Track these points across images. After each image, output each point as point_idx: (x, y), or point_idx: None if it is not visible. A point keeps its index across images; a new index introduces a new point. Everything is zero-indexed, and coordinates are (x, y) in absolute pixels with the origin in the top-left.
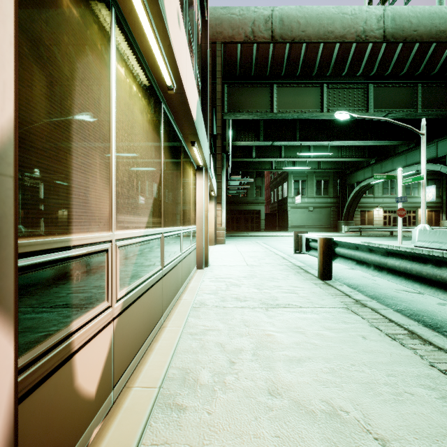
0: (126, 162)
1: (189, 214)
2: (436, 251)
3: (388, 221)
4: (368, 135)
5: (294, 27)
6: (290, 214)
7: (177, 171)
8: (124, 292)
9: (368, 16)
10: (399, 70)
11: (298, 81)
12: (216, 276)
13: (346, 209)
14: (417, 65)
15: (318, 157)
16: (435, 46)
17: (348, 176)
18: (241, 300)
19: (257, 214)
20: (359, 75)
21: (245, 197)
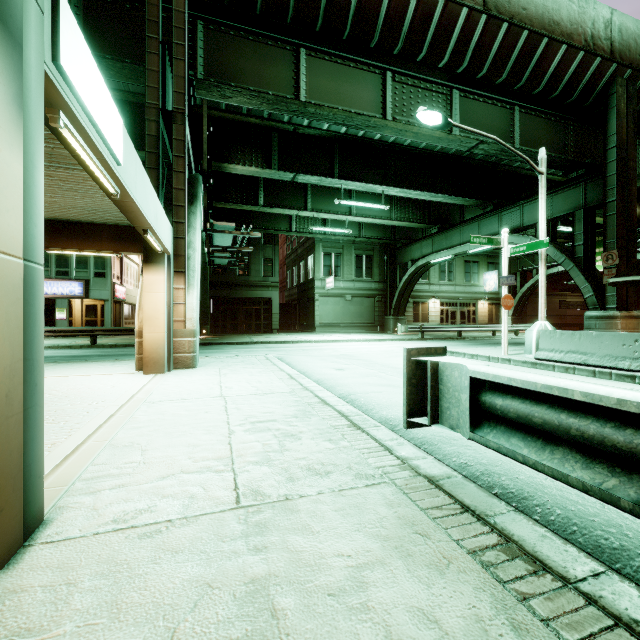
0: None
1: None
2: (582, 368)
3: (446, 317)
4: (437, 186)
5: None
6: (318, 306)
7: None
8: None
9: None
10: (497, 73)
11: (345, 54)
12: None
13: (396, 299)
14: (520, 70)
15: (362, 216)
16: (546, 44)
17: (399, 251)
18: None
19: (266, 304)
20: (442, 68)
21: (246, 275)
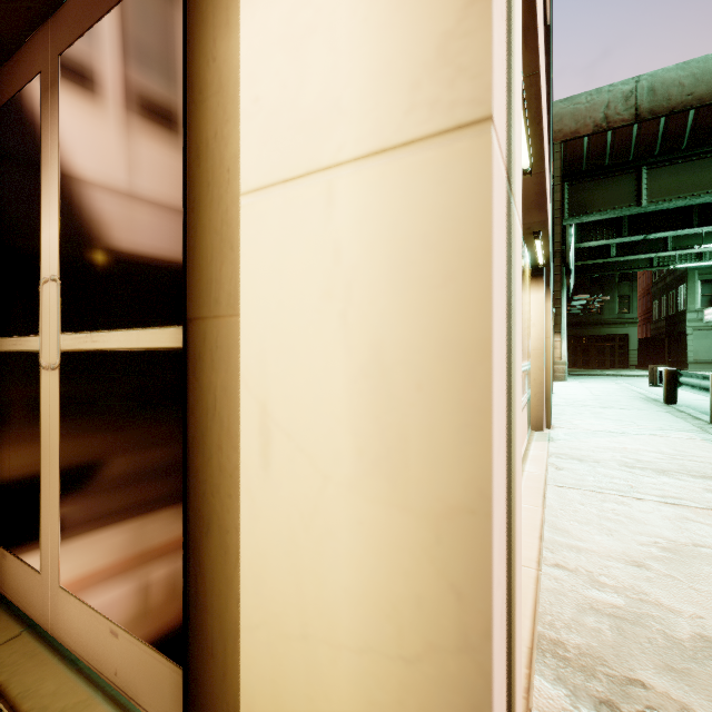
0: None
1: None
2: None
3: None
4: None
5: (673, 93)
6: (691, 341)
7: None
8: None
9: None
10: None
11: (686, 153)
12: (563, 398)
13: None
14: None
15: None
16: None
17: None
18: (585, 405)
19: (621, 340)
20: None
21: (598, 314)
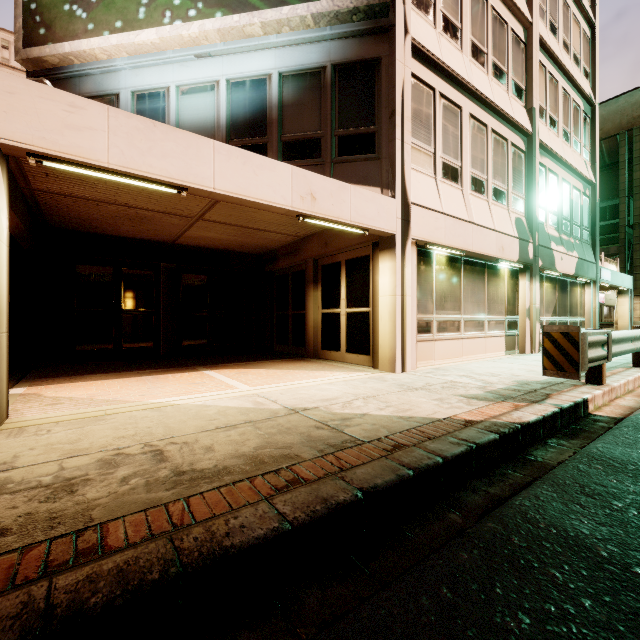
0: (546, 303)
1: (576, 311)
2: None
3: None
4: None
5: None
6: None
7: (564, 295)
8: None
9: None
10: None
11: None
12: None
13: None
14: None
15: None
16: None
17: None
18: None
19: None
20: None
21: None
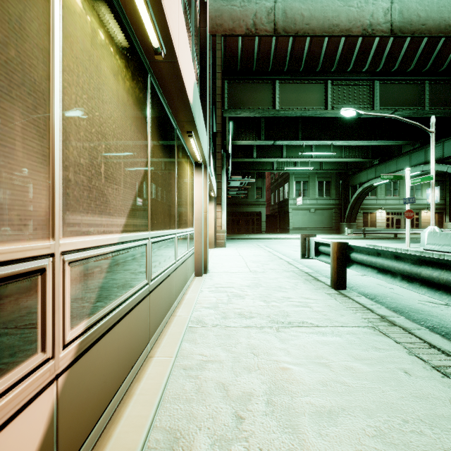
0: (84, 136)
1: (186, 215)
2: (448, 254)
3: (391, 223)
4: (372, 135)
5: (297, 20)
6: (291, 216)
7: (169, 164)
8: (81, 329)
9: (375, 9)
10: (406, 66)
11: (301, 77)
12: (216, 284)
13: (348, 210)
14: (425, 61)
15: (320, 157)
16: (444, 41)
17: (351, 177)
18: (246, 317)
19: (258, 215)
20: (364, 71)
21: (245, 198)
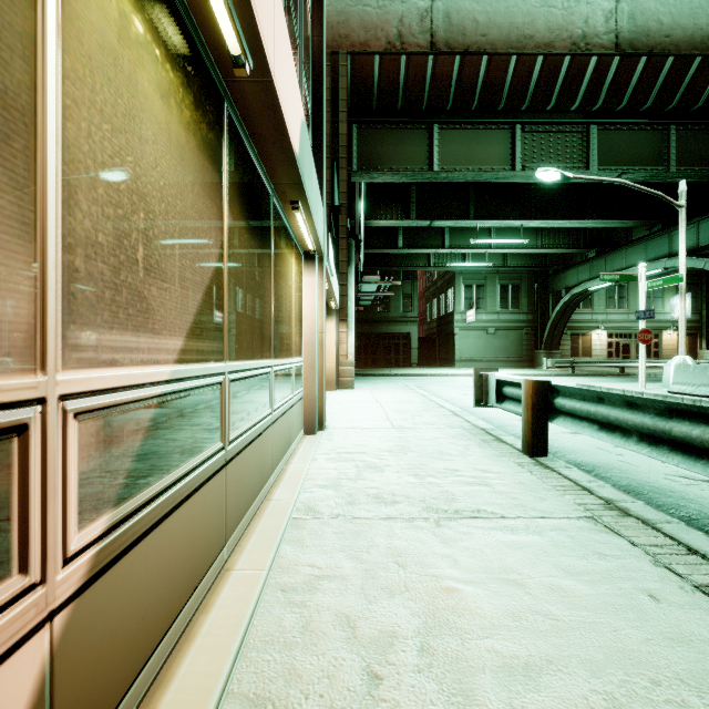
0: (106, 196)
1: (289, 336)
2: (707, 400)
3: (615, 351)
4: (586, 211)
5: (468, 28)
6: (458, 340)
7: (261, 252)
8: (100, 529)
9: (590, 11)
10: (640, 103)
11: (474, 119)
12: (338, 449)
13: (548, 331)
14: (669, 93)
15: (503, 247)
16: (700, 62)
17: (552, 278)
18: (385, 502)
19: (405, 339)
20: (574, 110)
21: (386, 312)
